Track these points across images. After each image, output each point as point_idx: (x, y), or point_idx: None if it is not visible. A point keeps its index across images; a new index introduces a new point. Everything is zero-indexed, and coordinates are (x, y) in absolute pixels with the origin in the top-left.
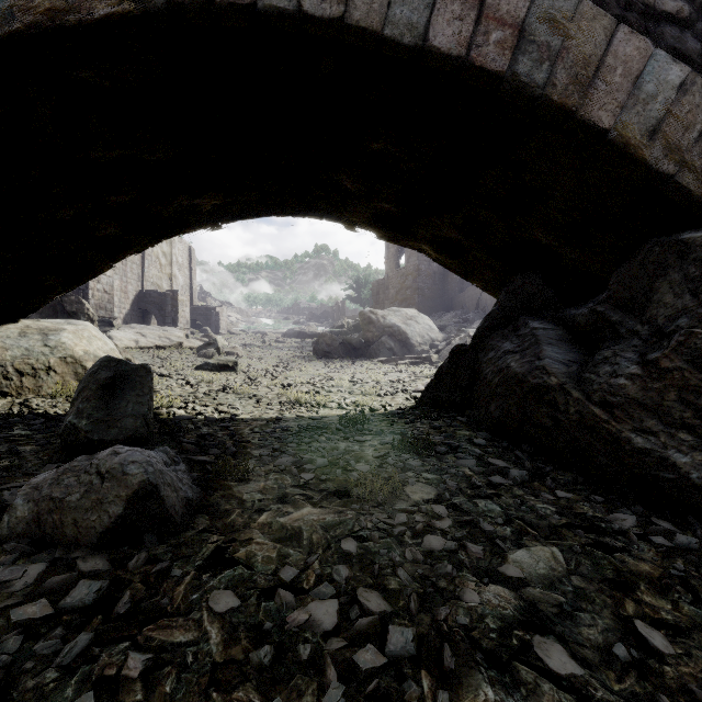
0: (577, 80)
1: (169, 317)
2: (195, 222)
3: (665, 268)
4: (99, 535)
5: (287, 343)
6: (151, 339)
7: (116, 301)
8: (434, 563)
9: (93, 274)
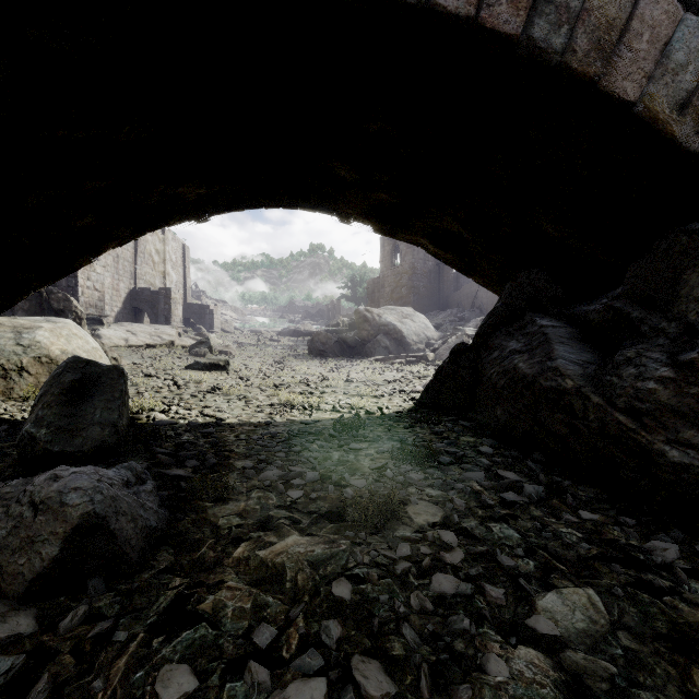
0: (600, 46)
1: (162, 315)
2: (181, 213)
3: (694, 258)
4: (27, 584)
5: (282, 342)
6: (142, 337)
7: (108, 298)
8: (447, 613)
9: (72, 269)
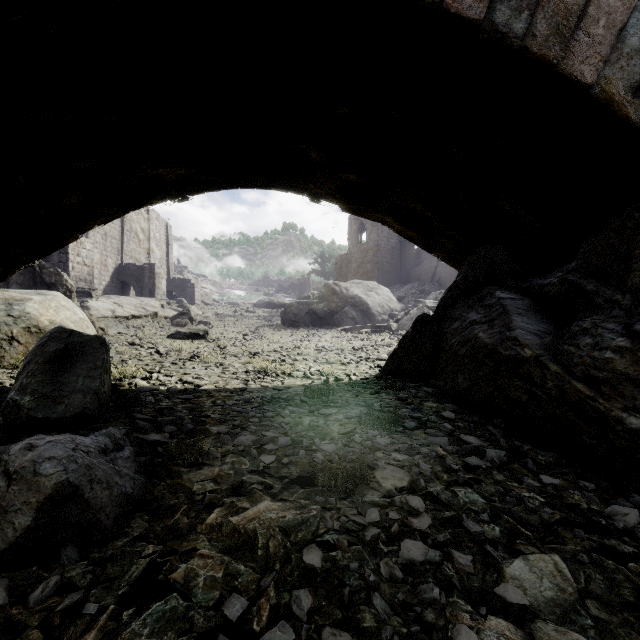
0: (558, 31)
1: (146, 288)
2: (162, 193)
3: None
4: None
5: (257, 313)
6: (128, 309)
7: (97, 273)
8: (416, 582)
9: (60, 244)
